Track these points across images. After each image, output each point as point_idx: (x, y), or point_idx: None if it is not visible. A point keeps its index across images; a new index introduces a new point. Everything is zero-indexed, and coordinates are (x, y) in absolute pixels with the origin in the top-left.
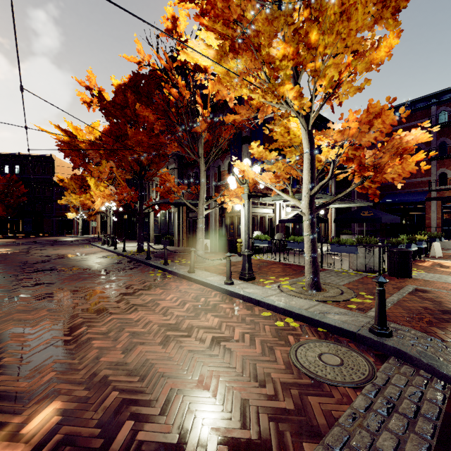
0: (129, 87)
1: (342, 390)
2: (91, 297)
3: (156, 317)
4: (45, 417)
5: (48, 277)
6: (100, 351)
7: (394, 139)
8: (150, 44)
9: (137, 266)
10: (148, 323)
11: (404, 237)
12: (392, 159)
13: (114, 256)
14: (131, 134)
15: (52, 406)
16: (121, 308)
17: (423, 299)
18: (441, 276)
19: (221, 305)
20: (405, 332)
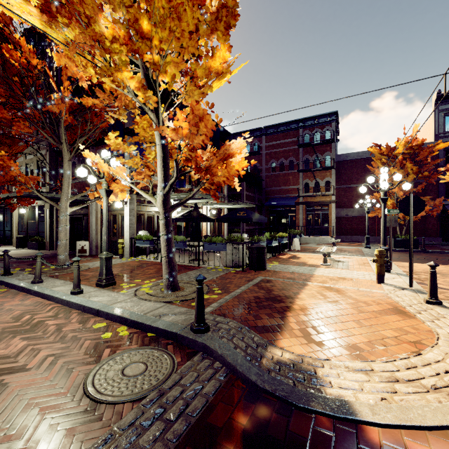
0: None
1: (120, 406)
2: None
3: None
4: None
5: None
6: None
7: (226, 145)
8: None
9: None
10: None
11: (268, 235)
12: (219, 163)
13: None
14: None
15: None
16: None
17: (262, 288)
18: (288, 266)
19: (48, 322)
20: (223, 325)
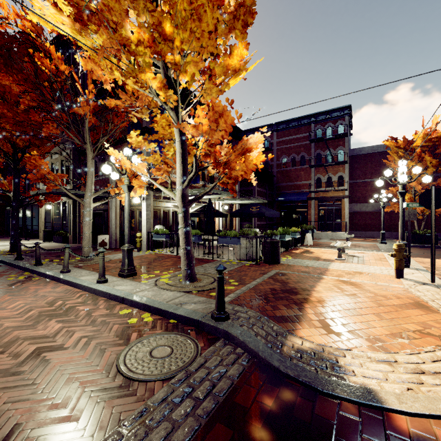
0: None
1: (151, 384)
2: None
3: None
4: None
5: None
6: None
7: (244, 140)
8: None
9: None
10: None
11: (281, 229)
12: (237, 157)
13: None
14: None
15: None
16: None
17: (277, 281)
18: (302, 261)
19: (78, 307)
20: (242, 314)
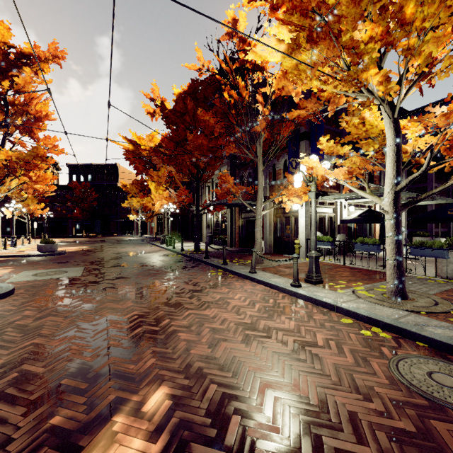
0: (188, 95)
1: None
2: (165, 292)
3: (230, 315)
4: (158, 399)
5: (124, 272)
6: (188, 343)
7: None
8: (211, 49)
9: (197, 265)
10: (224, 320)
11: None
12: None
13: (174, 254)
14: (190, 139)
15: (161, 390)
16: (195, 304)
17: None
18: None
19: (293, 308)
20: None
